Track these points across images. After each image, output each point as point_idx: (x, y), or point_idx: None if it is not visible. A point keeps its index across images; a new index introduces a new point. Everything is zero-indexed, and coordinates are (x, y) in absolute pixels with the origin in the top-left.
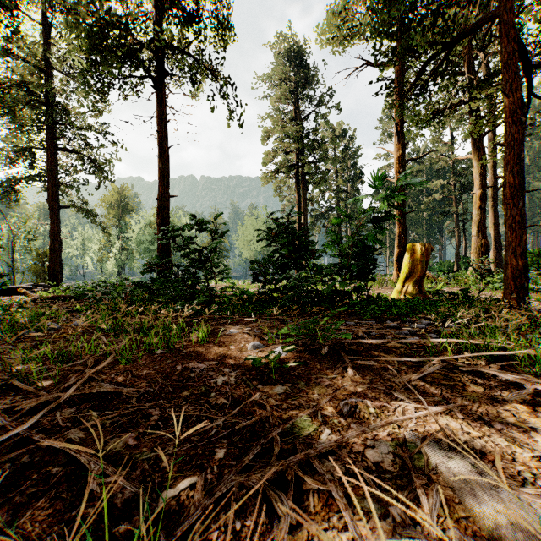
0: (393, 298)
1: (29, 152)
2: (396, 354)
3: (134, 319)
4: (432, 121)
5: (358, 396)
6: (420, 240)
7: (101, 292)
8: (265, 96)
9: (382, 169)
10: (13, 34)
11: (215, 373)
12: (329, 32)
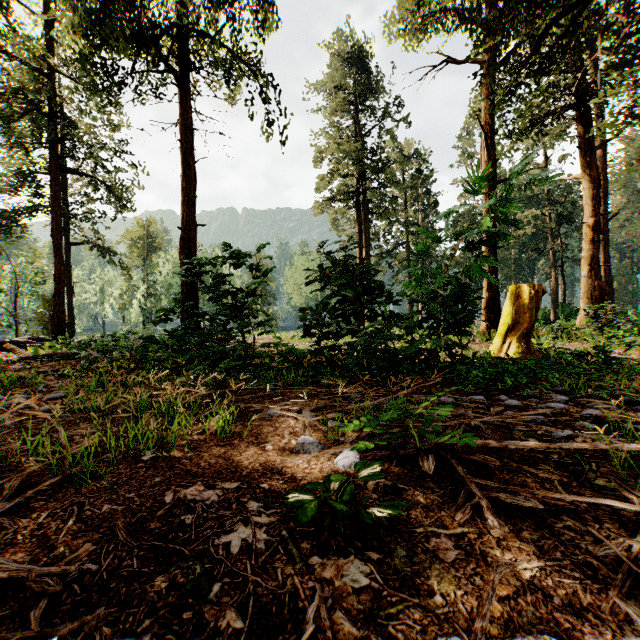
0: (496, 359)
1: (31, 176)
2: (550, 468)
3: (128, 394)
4: (530, 131)
5: (535, 605)
6: (507, 283)
7: (97, 351)
8: (319, 109)
9: (461, 197)
10: (6, 26)
11: (231, 513)
12: (400, 19)
